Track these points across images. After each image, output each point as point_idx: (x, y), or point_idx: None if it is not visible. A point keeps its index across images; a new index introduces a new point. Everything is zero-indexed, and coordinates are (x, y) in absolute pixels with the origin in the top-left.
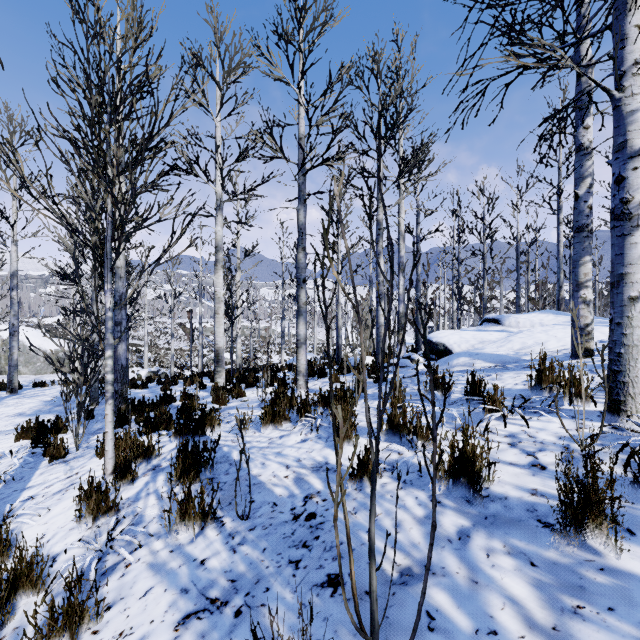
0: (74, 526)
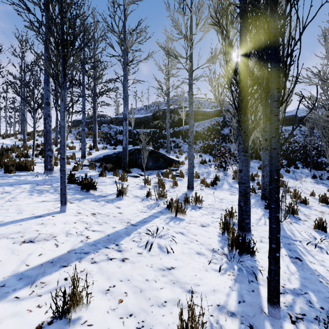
0: None
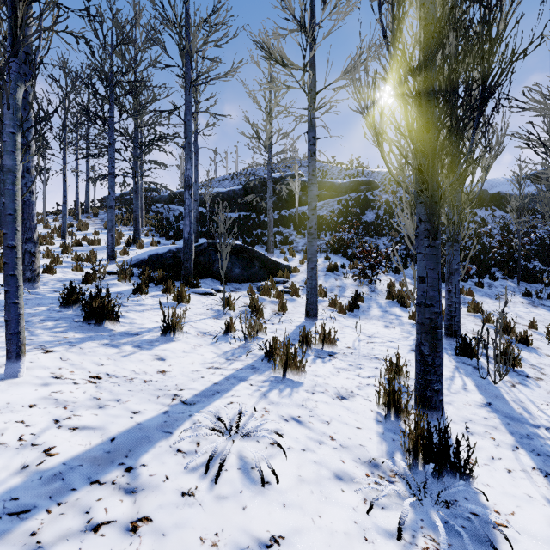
0: (47, 260)
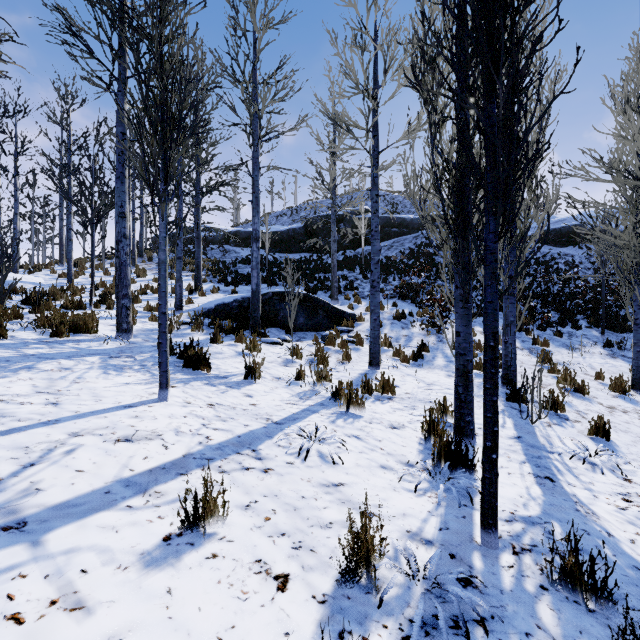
0: None
